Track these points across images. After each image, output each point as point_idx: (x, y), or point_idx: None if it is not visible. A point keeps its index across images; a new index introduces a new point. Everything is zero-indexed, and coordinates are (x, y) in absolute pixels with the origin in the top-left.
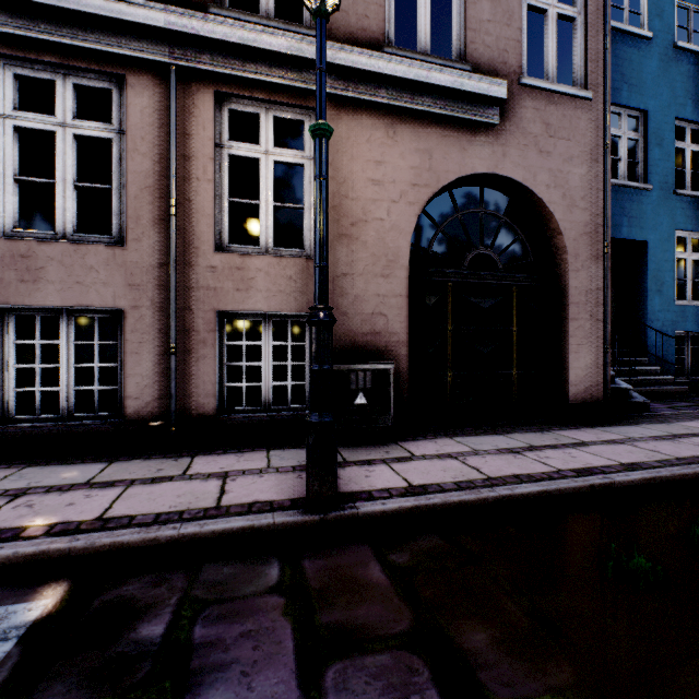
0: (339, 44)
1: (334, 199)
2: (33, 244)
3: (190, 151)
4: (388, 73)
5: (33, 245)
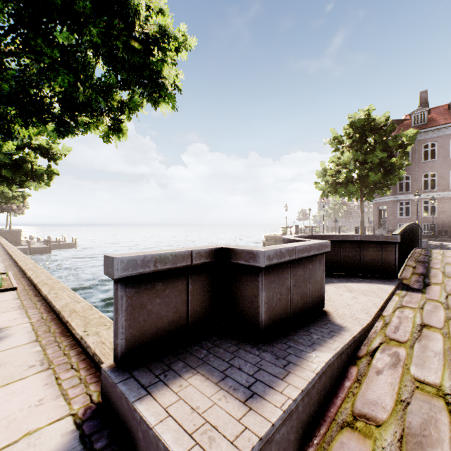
0: (439, 192)
1: (439, 209)
2: (401, 218)
3: (418, 207)
4: (448, 194)
5: (401, 218)
